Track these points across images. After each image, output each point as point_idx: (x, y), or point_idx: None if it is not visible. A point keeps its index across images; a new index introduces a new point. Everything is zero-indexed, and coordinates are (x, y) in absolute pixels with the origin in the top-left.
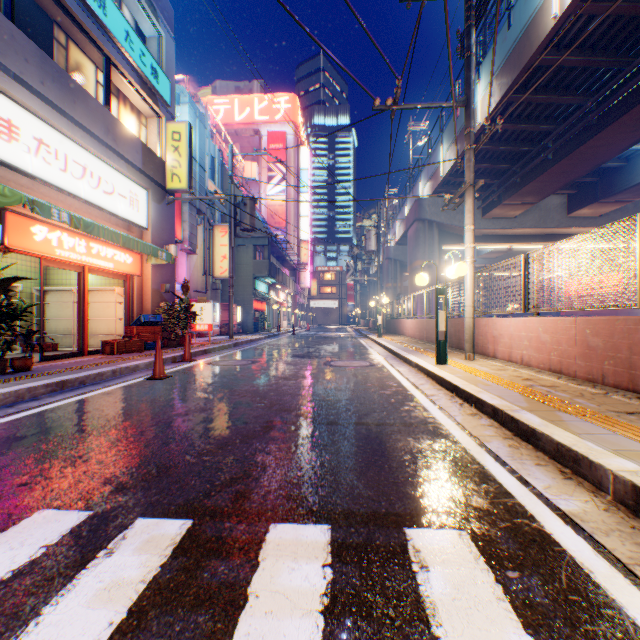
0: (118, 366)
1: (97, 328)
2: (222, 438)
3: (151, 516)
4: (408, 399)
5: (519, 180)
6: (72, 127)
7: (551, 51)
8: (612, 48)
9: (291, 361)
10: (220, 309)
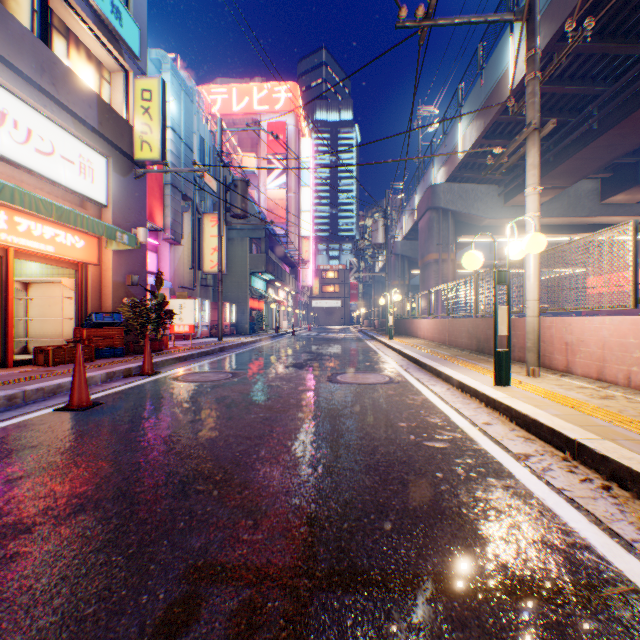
0: (22, 388)
1: (42, 330)
2: None
3: None
4: (488, 468)
5: (552, 158)
6: None
7: None
8: None
9: (284, 374)
10: (211, 308)
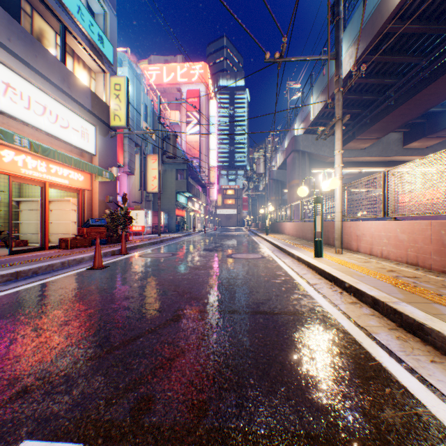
0: (67, 259)
1: (58, 229)
2: (136, 328)
3: (38, 438)
4: (296, 287)
5: (369, 121)
6: (34, 75)
7: (397, 21)
8: (443, 18)
9: (202, 254)
10: (152, 215)
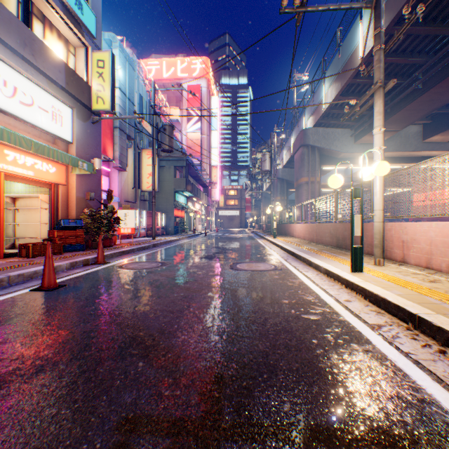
0: (7, 274)
1: (25, 232)
2: None
3: None
4: (351, 336)
5: (389, 110)
6: None
7: None
8: None
9: (199, 263)
10: (147, 216)
